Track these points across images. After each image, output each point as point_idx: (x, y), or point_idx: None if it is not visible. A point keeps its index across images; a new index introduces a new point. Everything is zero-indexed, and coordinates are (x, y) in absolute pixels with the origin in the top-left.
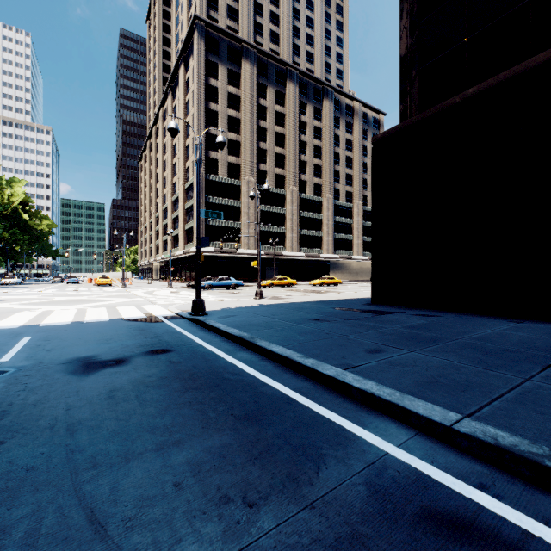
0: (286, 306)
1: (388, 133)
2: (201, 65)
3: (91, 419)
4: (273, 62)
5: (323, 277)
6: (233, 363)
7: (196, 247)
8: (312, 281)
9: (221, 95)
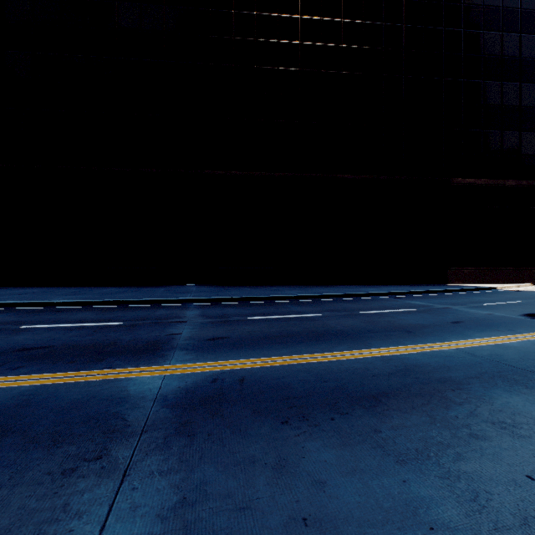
0: None
1: None
2: None
3: None
4: None
5: None
6: None
7: None
8: None
9: None
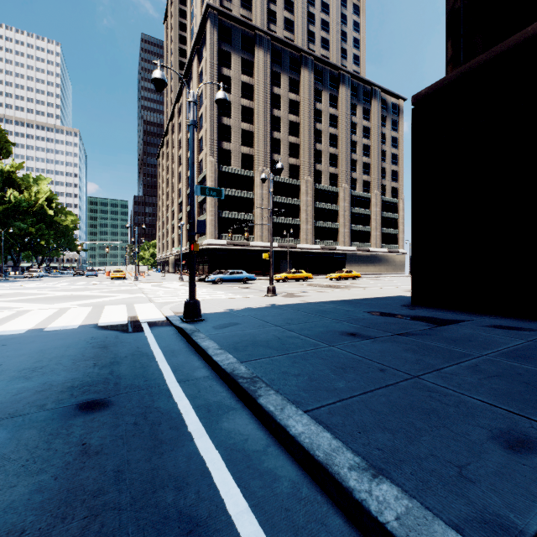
0: (304, 307)
1: (437, 86)
2: (214, 54)
3: None
4: (287, 49)
5: (340, 271)
6: (205, 463)
7: (189, 233)
8: (329, 275)
9: (234, 85)
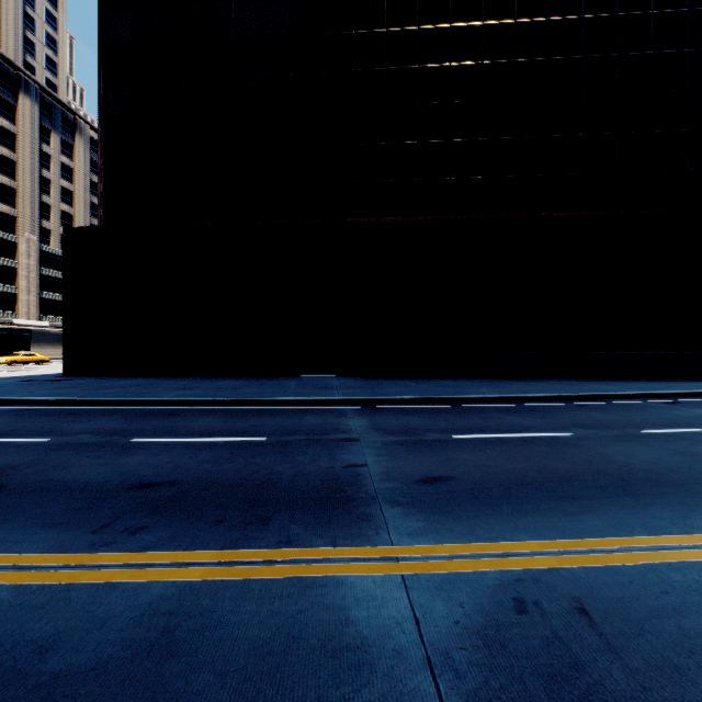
0: None
1: (80, 230)
2: None
3: None
4: None
5: (16, 353)
6: None
7: None
8: None
9: None
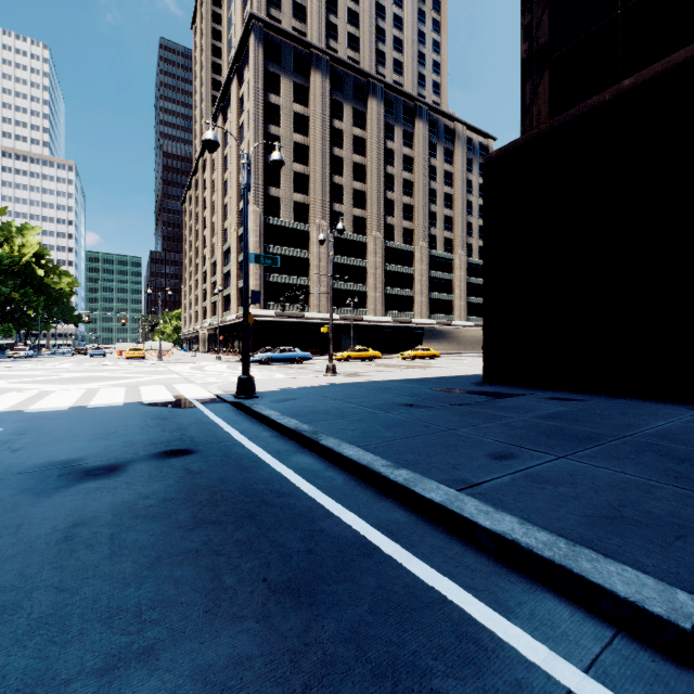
0: (366, 385)
1: (507, 150)
2: (259, 76)
3: (12, 588)
4: (351, 73)
5: (415, 348)
6: (283, 474)
7: (243, 304)
8: (402, 354)
9: (284, 116)
